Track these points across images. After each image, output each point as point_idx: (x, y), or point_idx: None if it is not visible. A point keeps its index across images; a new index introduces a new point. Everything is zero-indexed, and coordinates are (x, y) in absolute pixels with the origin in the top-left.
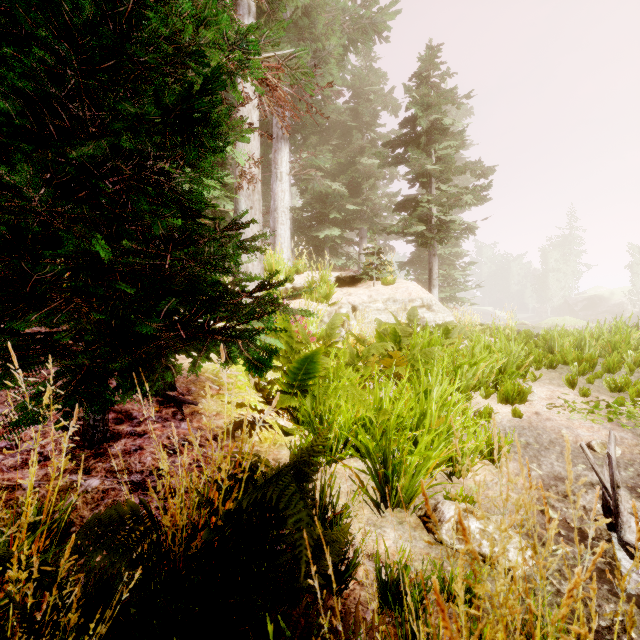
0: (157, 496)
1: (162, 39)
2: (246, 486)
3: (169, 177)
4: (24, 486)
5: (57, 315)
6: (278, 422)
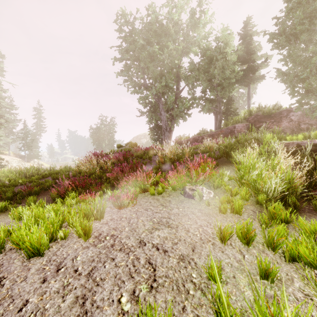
0: None
1: None
2: None
3: None
4: None
5: None
6: None
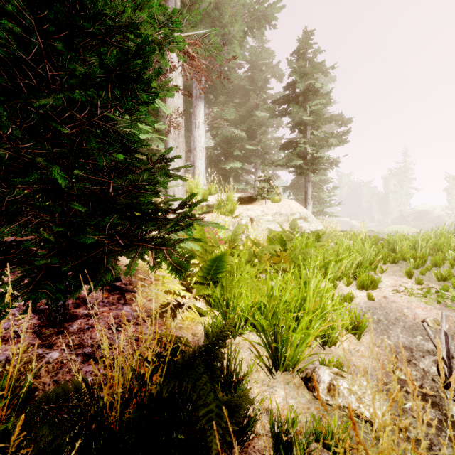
0: (103, 365)
1: (108, 19)
2: (169, 362)
3: (113, 123)
4: (0, 358)
5: (25, 228)
6: (196, 305)
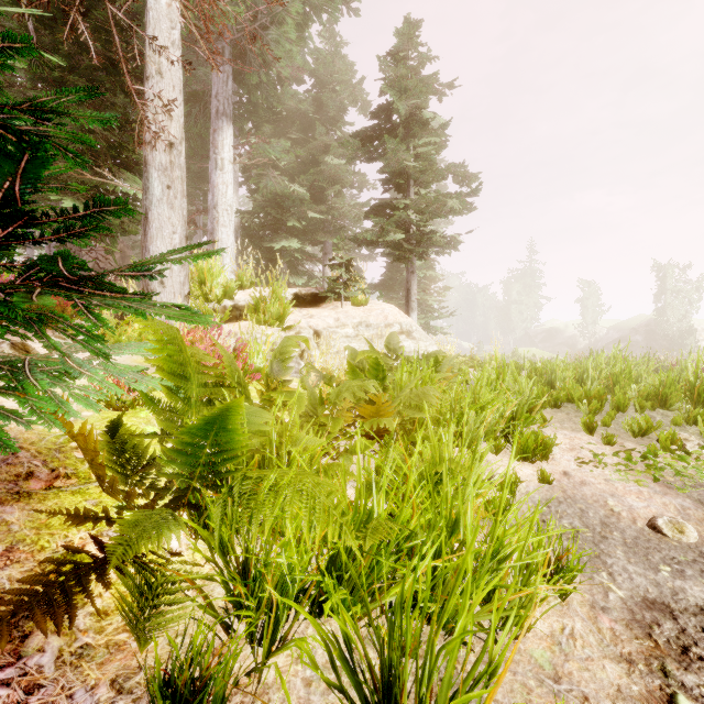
0: None
1: None
2: None
3: None
4: None
5: None
6: (165, 544)
